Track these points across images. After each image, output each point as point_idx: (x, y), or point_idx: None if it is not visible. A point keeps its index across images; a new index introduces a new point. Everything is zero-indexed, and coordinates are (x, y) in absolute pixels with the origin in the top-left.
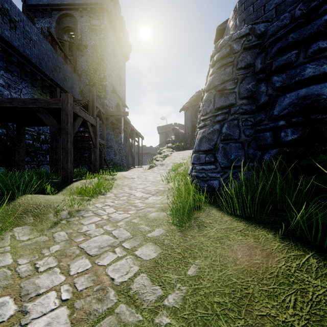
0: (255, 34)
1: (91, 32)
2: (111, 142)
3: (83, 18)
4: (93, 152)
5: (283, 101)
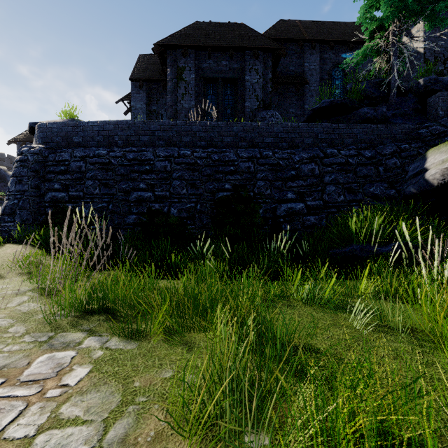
0: (42, 156)
1: None
2: None
3: None
4: None
5: (48, 196)
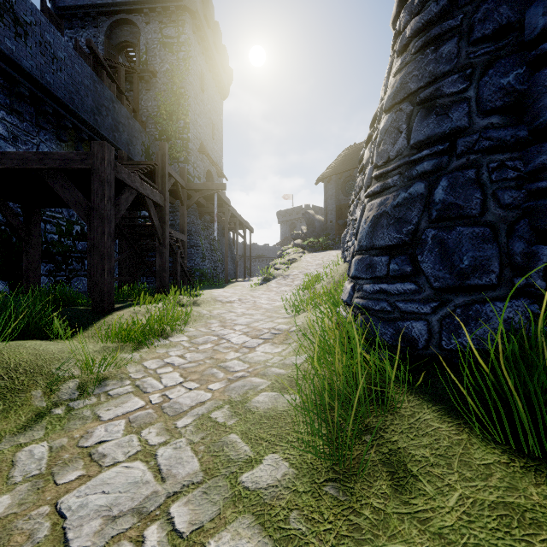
0: None
1: (163, 49)
2: (196, 237)
3: (150, 26)
4: (159, 254)
5: None
